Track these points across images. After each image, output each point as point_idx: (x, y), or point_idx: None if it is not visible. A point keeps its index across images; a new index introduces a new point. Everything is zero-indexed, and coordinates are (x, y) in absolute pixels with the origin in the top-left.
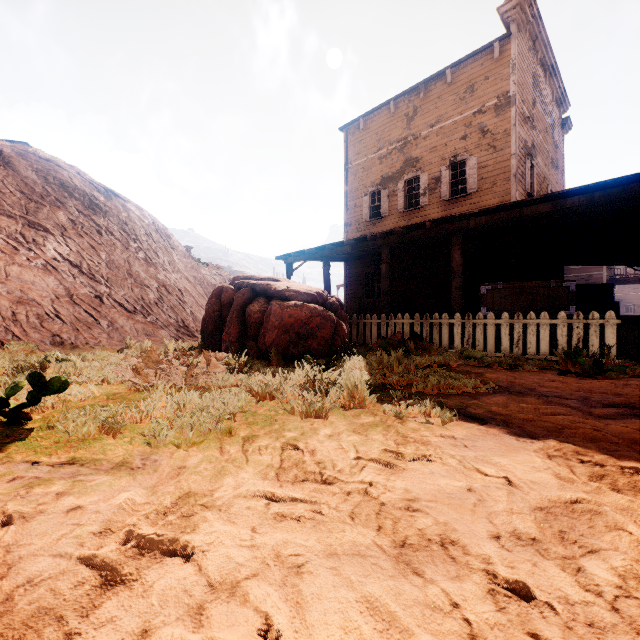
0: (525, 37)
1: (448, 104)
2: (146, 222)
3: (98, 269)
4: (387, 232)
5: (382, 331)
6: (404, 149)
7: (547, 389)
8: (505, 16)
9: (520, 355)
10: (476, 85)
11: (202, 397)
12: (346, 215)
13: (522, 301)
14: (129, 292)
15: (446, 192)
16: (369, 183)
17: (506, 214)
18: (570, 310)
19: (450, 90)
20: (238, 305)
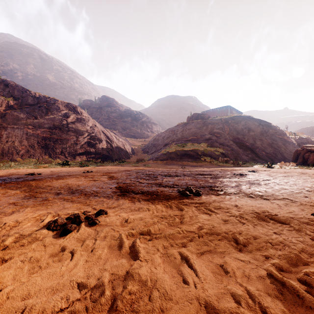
0: None
1: None
2: (271, 127)
3: (260, 144)
4: None
5: None
6: None
7: None
8: None
9: None
10: None
11: (291, 166)
12: None
13: None
14: (268, 150)
15: None
16: None
17: None
18: None
19: None
20: (302, 154)
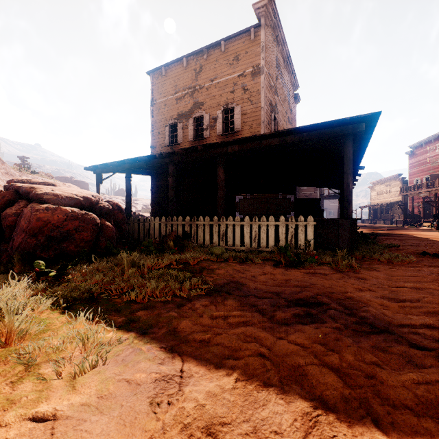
0: (271, 31)
1: (222, 66)
2: None
3: None
4: (171, 152)
5: (162, 230)
6: (193, 95)
7: (254, 285)
8: (257, 11)
9: (256, 248)
10: (240, 56)
11: None
12: (152, 140)
13: (262, 208)
14: None
15: (221, 129)
16: (169, 117)
17: (251, 144)
18: (291, 214)
19: (224, 57)
20: None
